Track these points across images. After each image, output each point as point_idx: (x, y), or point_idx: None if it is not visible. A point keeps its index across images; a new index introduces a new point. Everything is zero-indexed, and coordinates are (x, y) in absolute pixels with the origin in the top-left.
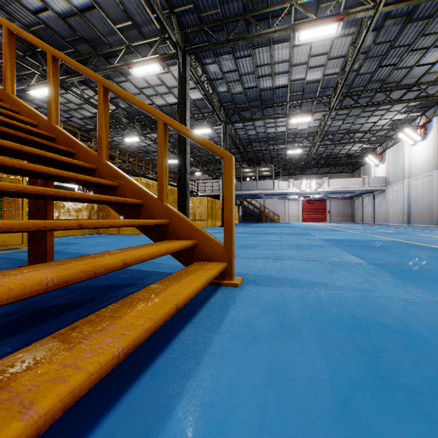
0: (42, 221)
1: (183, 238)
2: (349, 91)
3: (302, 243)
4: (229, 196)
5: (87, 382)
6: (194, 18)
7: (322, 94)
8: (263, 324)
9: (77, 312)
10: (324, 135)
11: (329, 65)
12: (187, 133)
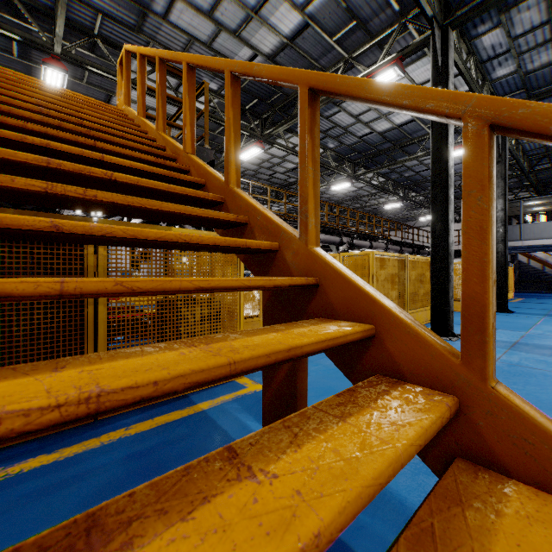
0: None
1: None
2: None
3: None
4: None
5: None
6: None
7: None
8: None
9: None
10: None
11: None
12: None
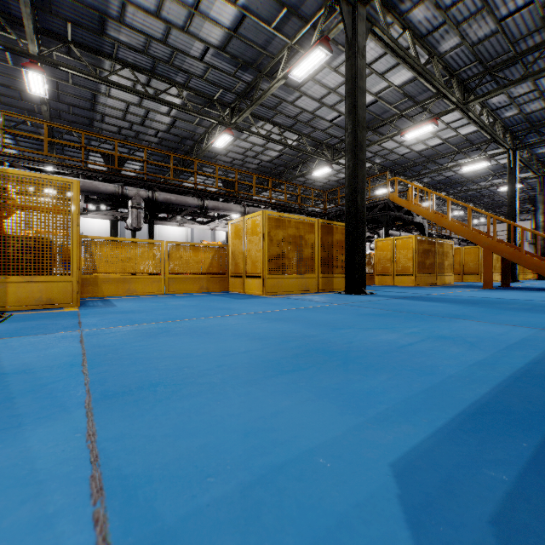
0: None
1: None
2: None
3: None
4: None
5: None
6: (525, 125)
7: None
8: None
9: None
10: None
11: None
12: None
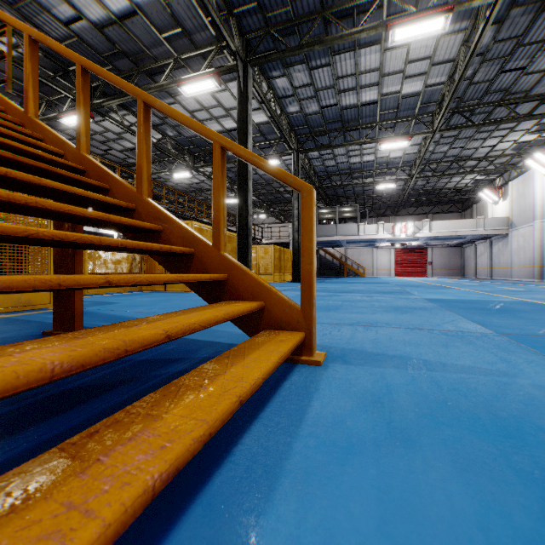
0: (56, 276)
1: (246, 298)
2: (459, 106)
3: (400, 305)
4: (308, 242)
5: (101, 539)
6: (258, 19)
7: (423, 111)
8: (363, 424)
9: (107, 398)
10: (425, 165)
11: (432, 72)
12: (251, 159)
